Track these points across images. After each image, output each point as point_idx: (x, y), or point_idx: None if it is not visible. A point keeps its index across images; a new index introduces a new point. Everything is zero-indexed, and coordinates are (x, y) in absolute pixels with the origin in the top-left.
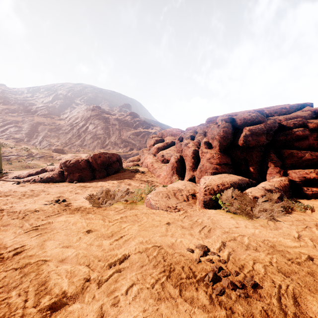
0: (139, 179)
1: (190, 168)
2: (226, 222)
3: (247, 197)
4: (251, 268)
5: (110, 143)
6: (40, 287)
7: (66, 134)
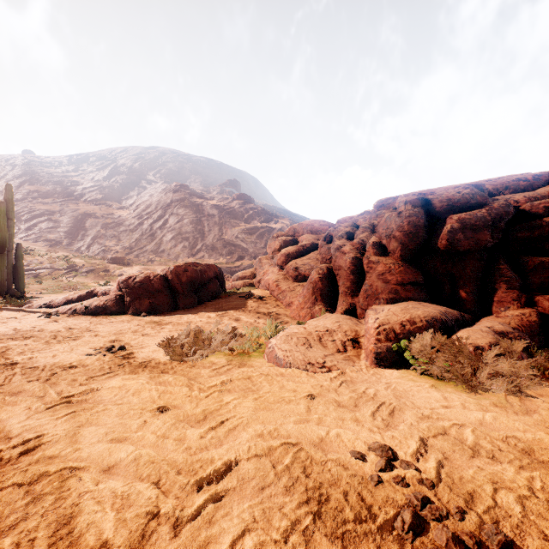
0: (254, 309)
1: (347, 290)
2: (422, 395)
3: (464, 348)
4: (490, 501)
5: (204, 248)
6: (60, 530)
7: (132, 233)
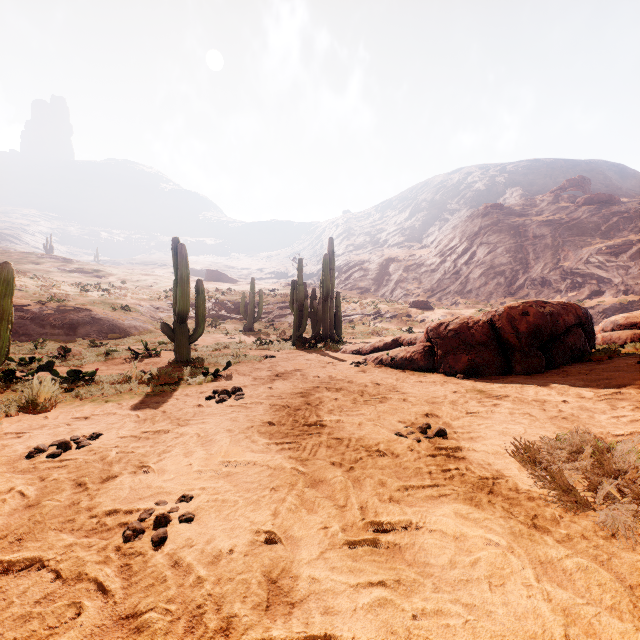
0: None
1: None
2: None
3: None
4: None
5: (528, 283)
6: None
7: (433, 274)
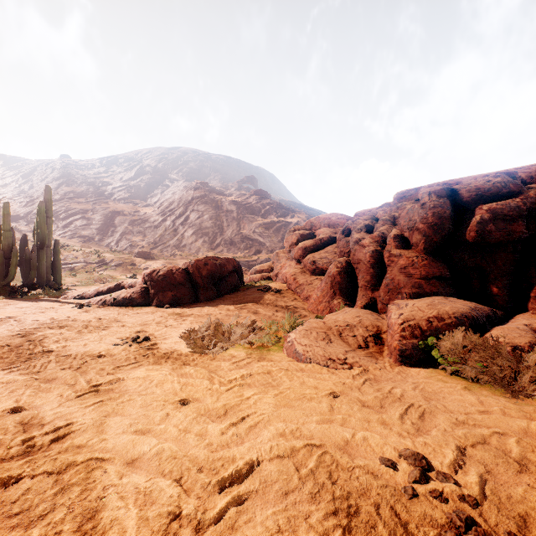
0: (272, 303)
1: (367, 284)
2: (455, 398)
3: (502, 348)
4: None
5: (223, 242)
6: (84, 525)
7: (156, 229)
